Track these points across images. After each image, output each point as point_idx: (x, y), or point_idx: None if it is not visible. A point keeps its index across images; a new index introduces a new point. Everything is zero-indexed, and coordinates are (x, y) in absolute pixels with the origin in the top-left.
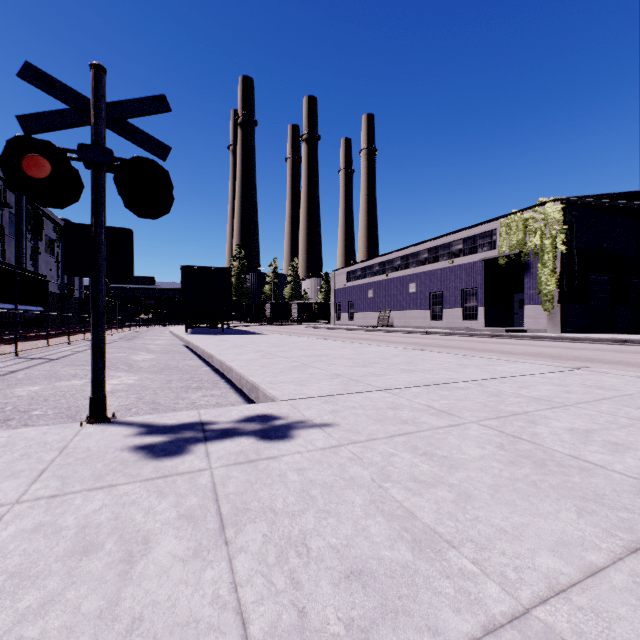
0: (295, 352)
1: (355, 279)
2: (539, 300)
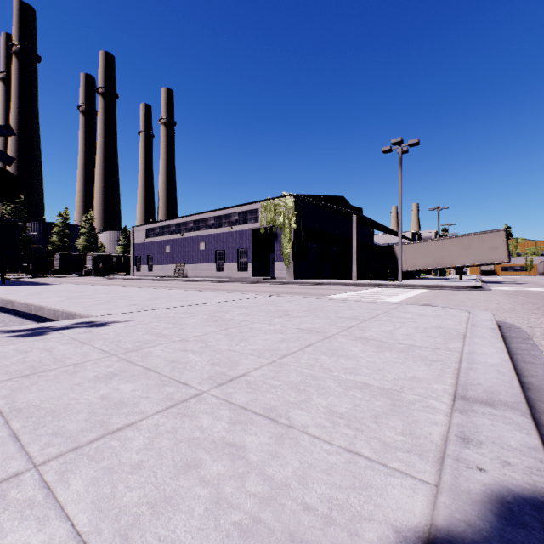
0: (98, 295)
1: (154, 236)
2: (283, 258)
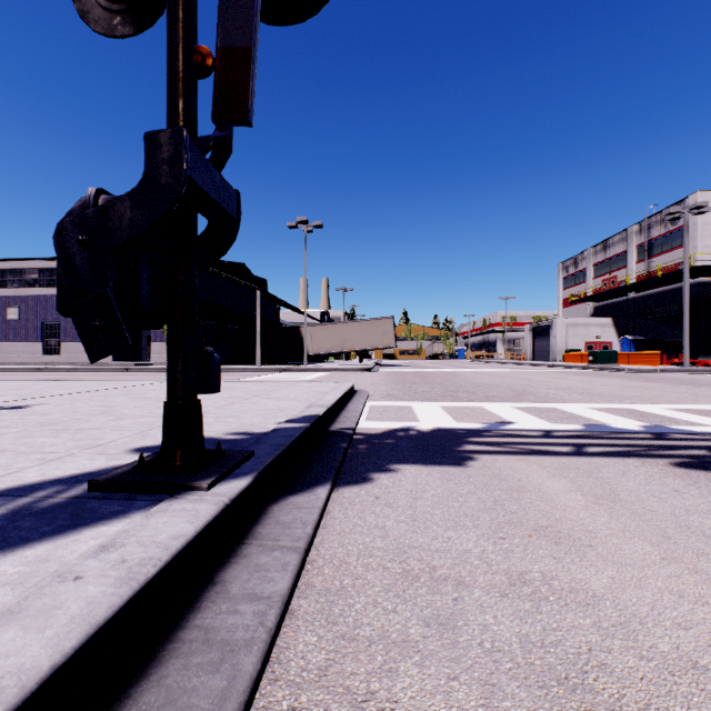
0: None
1: None
2: (164, 338)
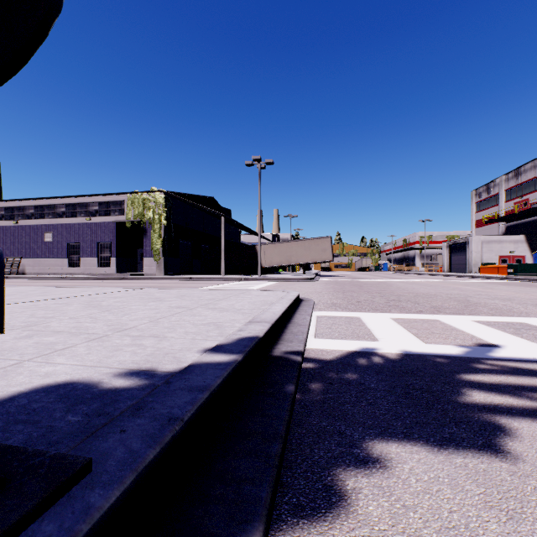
0: None
1: None
2: (152, 254)
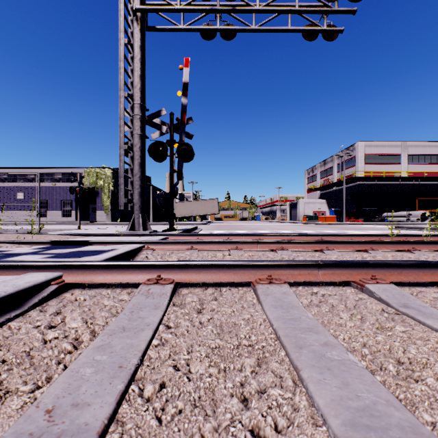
0: None
1: None
2: (103, 208)
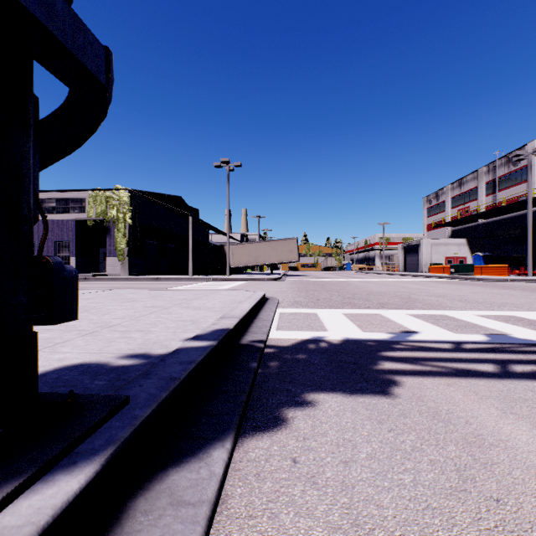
0: None
1: None
2: (116, 254)
